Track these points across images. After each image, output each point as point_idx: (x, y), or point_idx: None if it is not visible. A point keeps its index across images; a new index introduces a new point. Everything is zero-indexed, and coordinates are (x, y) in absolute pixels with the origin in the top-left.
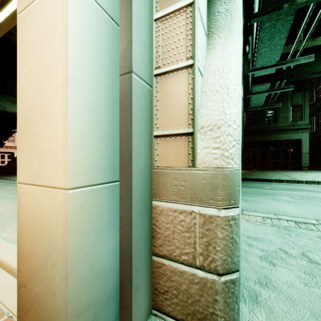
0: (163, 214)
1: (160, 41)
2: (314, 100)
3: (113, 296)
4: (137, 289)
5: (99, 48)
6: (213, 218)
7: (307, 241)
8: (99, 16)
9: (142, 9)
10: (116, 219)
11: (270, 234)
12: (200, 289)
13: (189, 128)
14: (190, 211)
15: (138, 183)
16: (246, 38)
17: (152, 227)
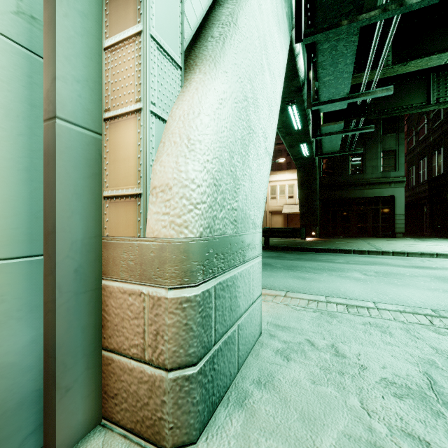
0: (113, 297)
1: (110, 76)
2: (413, 144)
3: (31, 401)
4: (66, 392)
5: (2, 89)
6: (161, 301)
7: (347, 329)
8: (2, 49)
9: (78, 37)
10: (36, 303)
11: (305, 322)
12: (149, 389)
13: (138, 188)
14: (140, 293)
15: (69, 258)
16: (308, 61)
17: (102, 314)
